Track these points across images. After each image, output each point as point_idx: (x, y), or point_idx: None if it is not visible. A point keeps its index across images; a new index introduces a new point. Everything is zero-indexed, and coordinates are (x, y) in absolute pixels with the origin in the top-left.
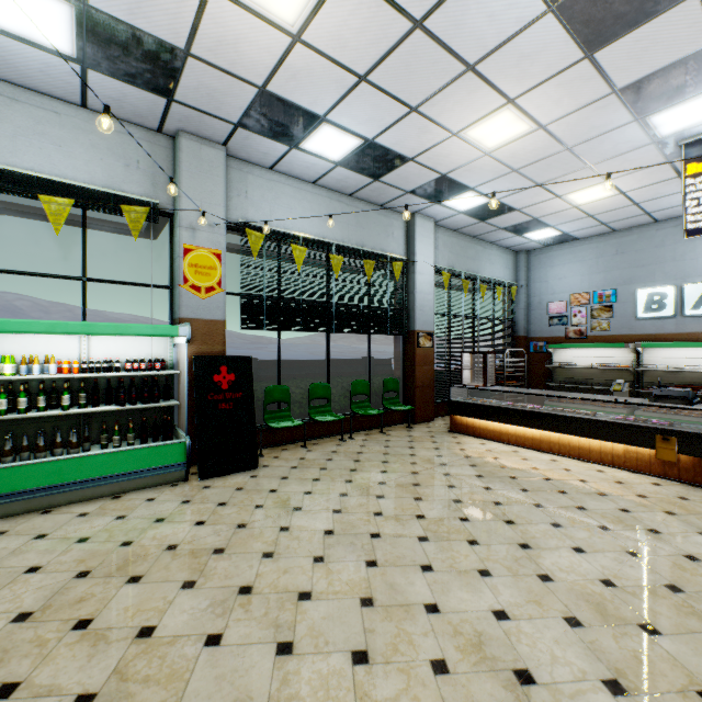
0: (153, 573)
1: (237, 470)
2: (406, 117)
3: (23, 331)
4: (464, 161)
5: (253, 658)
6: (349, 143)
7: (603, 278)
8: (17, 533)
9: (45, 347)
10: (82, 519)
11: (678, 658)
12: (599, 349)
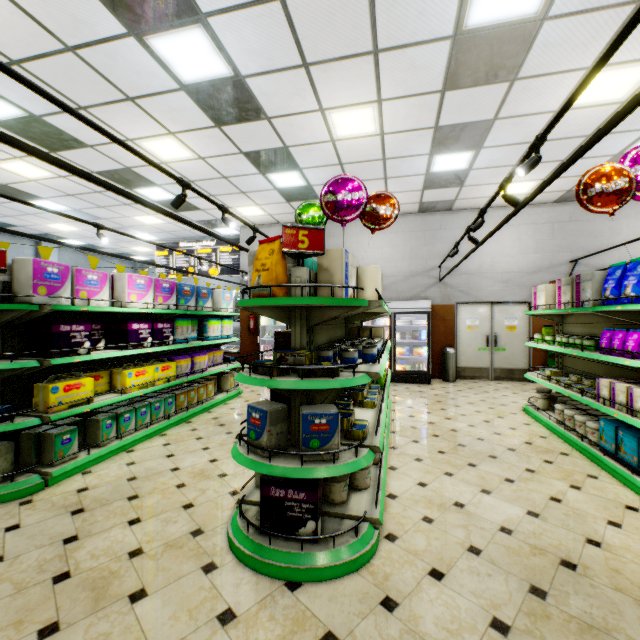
0: None
1: None
2: (7, 217)
3: None
4: (56, 231)
5: None
6: None
7: None
8: None
9: None
10: None
11: None
12: None
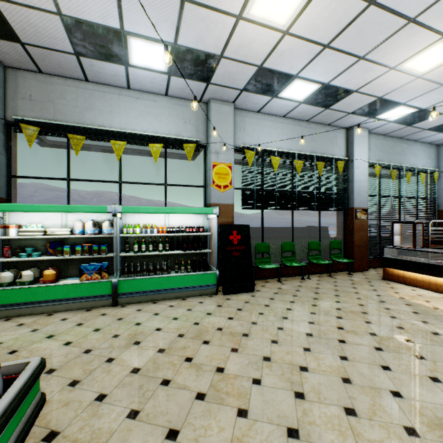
0: (214, 340)
1: (242, 291)
2: (354, 64)
3: (146, 212)
4: (398, 85)
5: (282, 396)
6: (311, 88)
7: None
8: (145, 311)
9: (150, 220)
10: (171, 308)
11: None
12: None
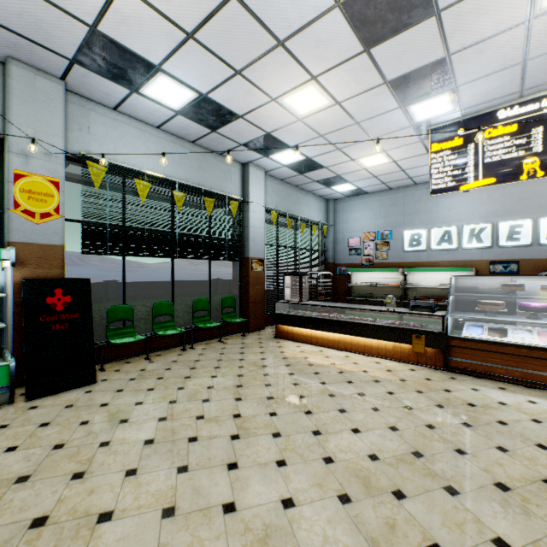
0: None
1: (72, 386)
2: (233, 79)
3: None
4: (283, 124)
5: None
6: (186, 94)
7: (384, 222)
8: None
9: None
10: None
11: (417, 517)
12: (381, 272)
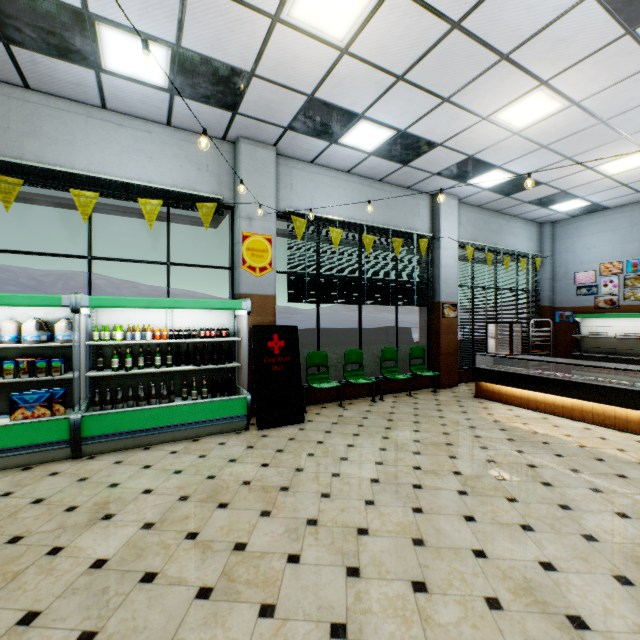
0: (235, 501)
1: (287, 423)
2: (438, 108)
3: (131, 306)
4: (492, 142)
5: (328, 576)
6: (383, 135)
7: (638, 246)
8: (129, 463)
9: (142, 318)
10: (174, 455)
11: None
12: (633, 319)
